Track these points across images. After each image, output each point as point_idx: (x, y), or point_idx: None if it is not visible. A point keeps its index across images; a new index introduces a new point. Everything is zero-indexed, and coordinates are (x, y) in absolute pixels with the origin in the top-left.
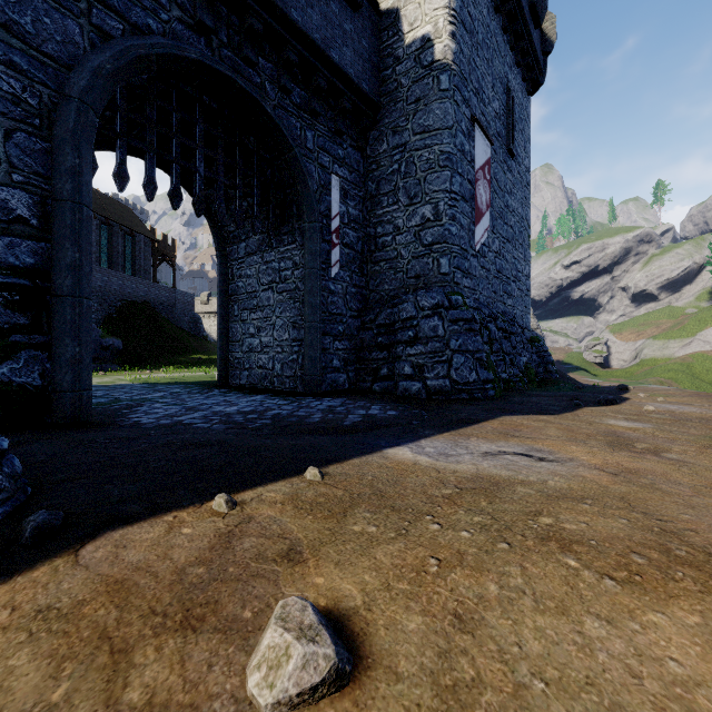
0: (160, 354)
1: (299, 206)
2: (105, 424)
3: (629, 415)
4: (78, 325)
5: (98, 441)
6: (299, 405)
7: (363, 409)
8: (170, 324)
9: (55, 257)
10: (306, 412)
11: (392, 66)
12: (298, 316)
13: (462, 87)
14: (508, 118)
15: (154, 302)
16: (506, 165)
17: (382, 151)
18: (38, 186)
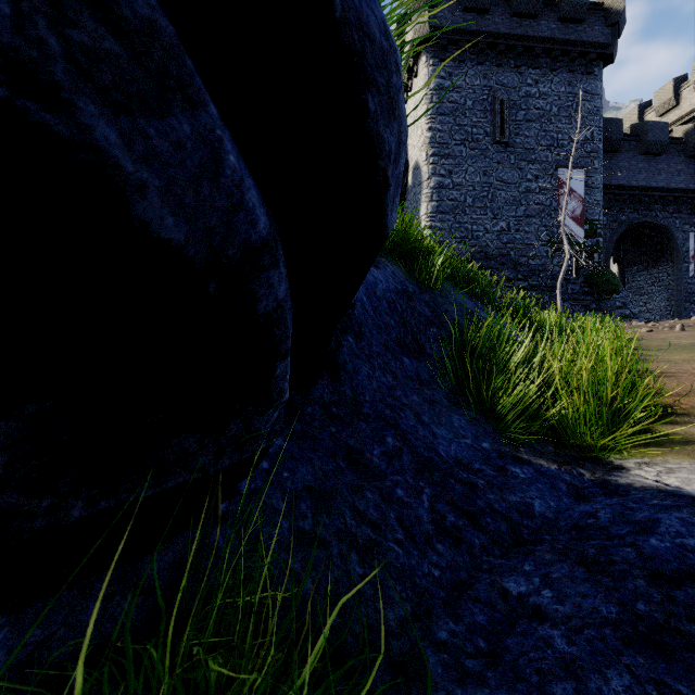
0: None
1: (671, 251)
2: None
3: None
4: None
5: None
6: None
7: None
8: None
9: None
10: None
11: None
12: (670, 295)
13: None
14: None
15: None
16: None
17: None
18: None
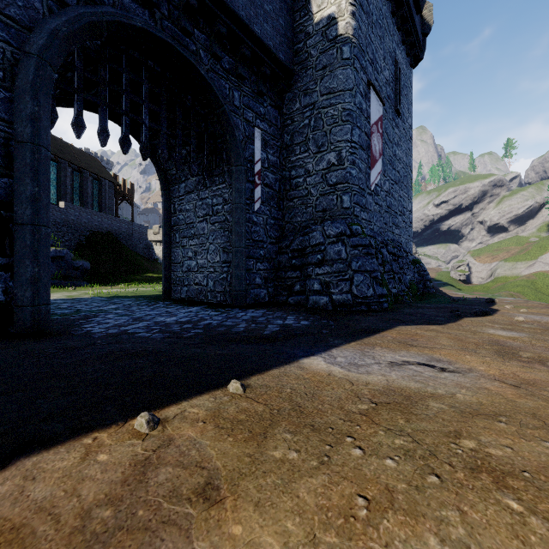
0: (120, 273)
1: (228, 152)
2: (60, 333)
3: (503, 325)
4: (37, 249)
5: (48, 350)
6: (228, 316)
7: (280, 320)
8: (128, 249)
9: (16, 191)
10: (233, 322)
11: (303, 40)
12: (227, 242)
13: (360, 57)
14: (396, 84)
15: (115, 232)
16: (394, 122)
17: (295, 109)
18: (1, 129)
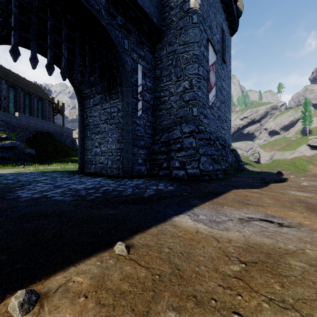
0: (55, 157)
1: (121, 78)
2: None
3: (297, 188)
4: None
5: None
6: (120, 183)
7: (155, 186)
8: (60, 143)
9: None
10: (123, 188)
11: (168, 11)
12: (120, 136)
13: (203, 23)
14: (223, 44)
15: (52, 132)
16: (222, 66)
17: (163, 54)
18: None
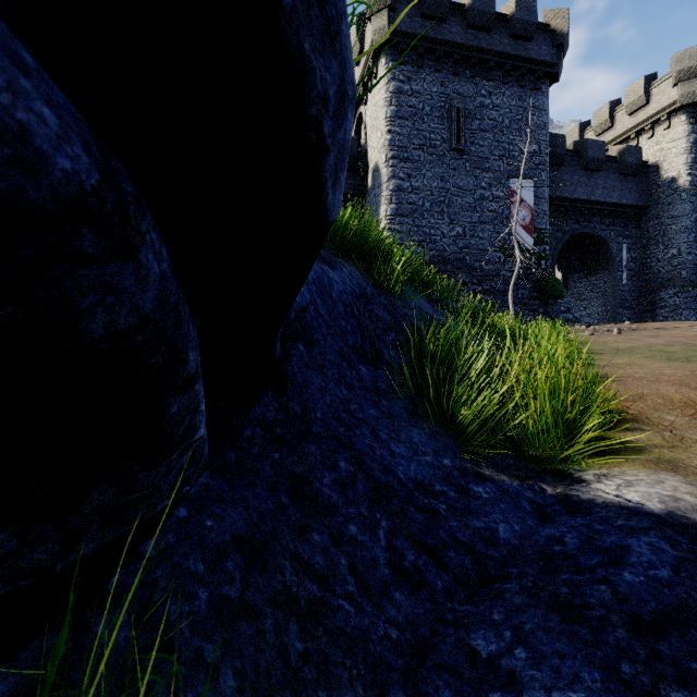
0: None
1: (607, 260)
2: None
3: None
4: None
5: None
6: None
7: None
8: None
9: None
10: None
11: (655, 189)
12: (606, 301)
13: (696, 192)
14: None
15: None
16: None
17: (649, 226)
18: None
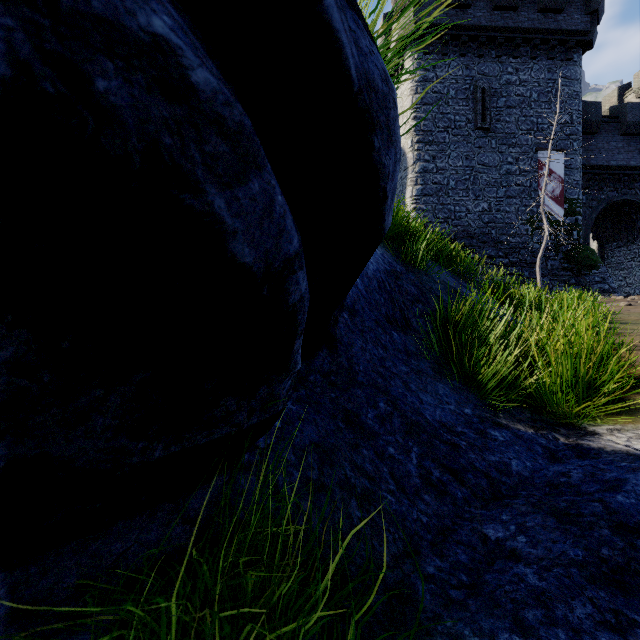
0: None
1: None
2: None
3: None
4: None
5: None
6: None
7: None
8: None
9: None
10: None
11: None
12: None
13: None
14: None
15: None
16: None
17: None
18: None
